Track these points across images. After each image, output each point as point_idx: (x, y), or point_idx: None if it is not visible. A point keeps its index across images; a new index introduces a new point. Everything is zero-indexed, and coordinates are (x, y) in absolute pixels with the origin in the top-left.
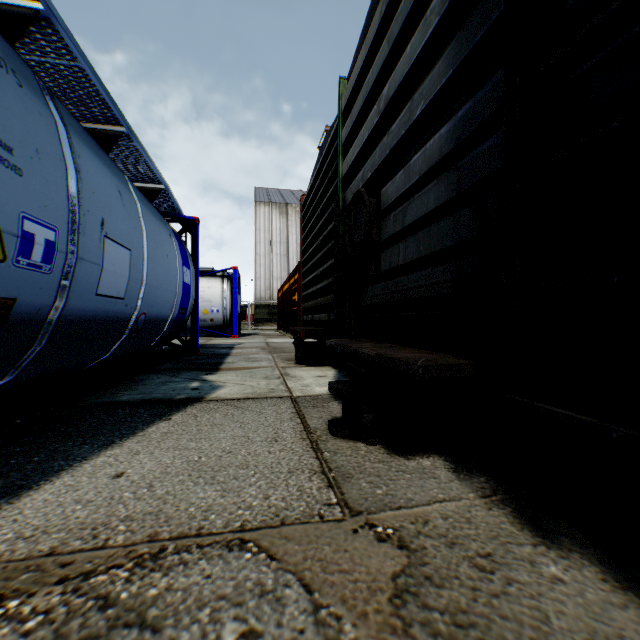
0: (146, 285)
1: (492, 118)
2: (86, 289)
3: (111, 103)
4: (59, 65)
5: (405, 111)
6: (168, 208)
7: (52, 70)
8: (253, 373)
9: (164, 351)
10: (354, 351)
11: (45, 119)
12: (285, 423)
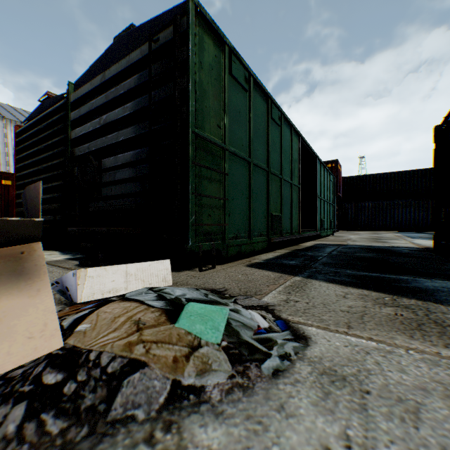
0: None
1: (146, 158)
2: None
3: None
4: None
5: (115, 134)
6: None
7: None
8: None
9: None
10: (93, 230)
11: None
12: (51, 268)
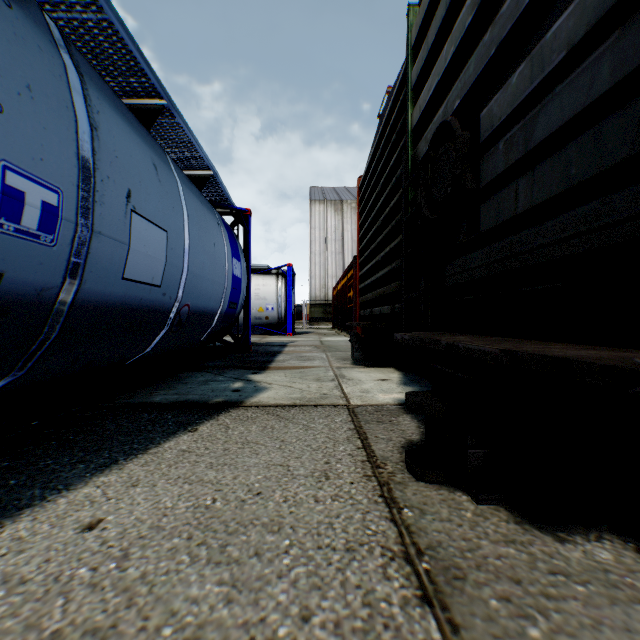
0: (187, 273)
1: None
2: (108, 271)
3: (146, 67)
4: (86, 21)
5: None
6: (219, 199)
7: (81, 30)
8: (304, 373)
9: (216, 348)
10: (447, 346)
11: (46, 56)
12: (340, 446)
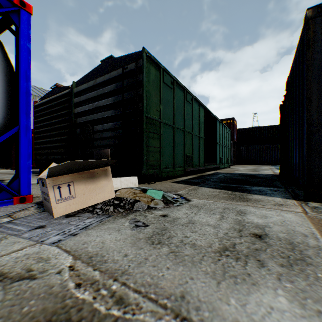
0: None
1: (120, 127)
2: None
3: None
4: None
5: (102, 113)
6: None
7: None
8: None
9: None
10: None
11: None
12: None
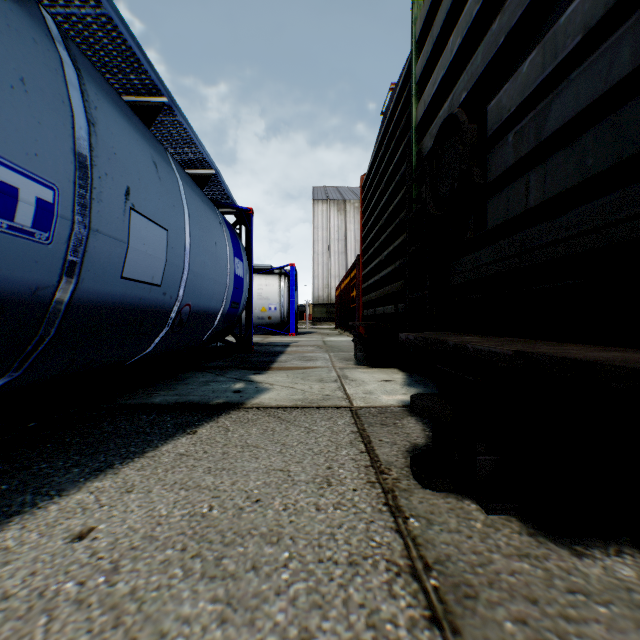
0: (188, 273)
1: None
2: (106, 269)
3: (146, 63)
4: (85, 16)
5: None
6: (221, 198)
7: (80, 25)
8: (306, 374)
9: (218, 348)
10: (455, 347)
11: (41, 49)
12: (343, 450)
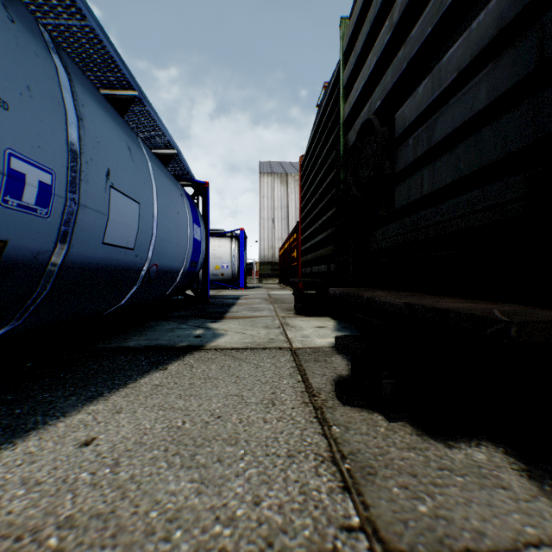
0: (156, 238)
1: None
2: (91, 237)
3: (121, 64)
4: (72, 27)
5: (432, 2)
6: (182, 173)
7: (67, 33)
8: (254, 322)
9: (179, 300)
10: (367, 300)
11: (42, 61)
12: (284, 380)
